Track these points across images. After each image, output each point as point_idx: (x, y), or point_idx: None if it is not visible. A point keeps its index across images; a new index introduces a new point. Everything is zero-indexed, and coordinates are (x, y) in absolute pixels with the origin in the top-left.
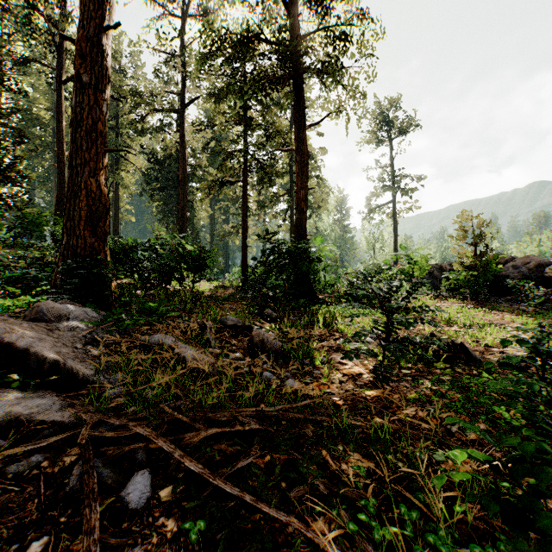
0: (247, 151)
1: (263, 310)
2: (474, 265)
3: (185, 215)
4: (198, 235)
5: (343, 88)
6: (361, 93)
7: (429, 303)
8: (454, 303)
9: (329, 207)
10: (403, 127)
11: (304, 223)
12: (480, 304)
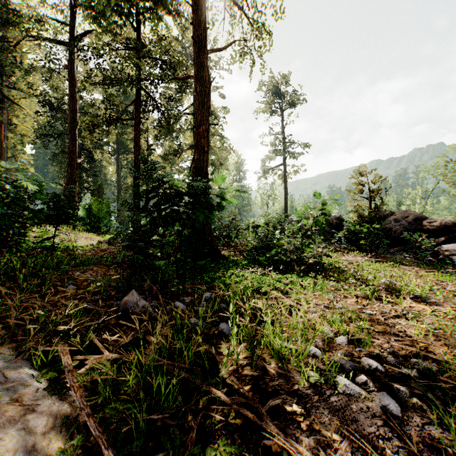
0: (140, 84)
1: (128, 290)
2: (372, 218)
3: (75, 161)
4: (102, 188)
5: (248, 24)
6: (267, 32)
7: (336, 257)
8: (356, 255)
9: (230, 167)
10: (292, 100)
11: (204, 165)
12: (380, 256)
